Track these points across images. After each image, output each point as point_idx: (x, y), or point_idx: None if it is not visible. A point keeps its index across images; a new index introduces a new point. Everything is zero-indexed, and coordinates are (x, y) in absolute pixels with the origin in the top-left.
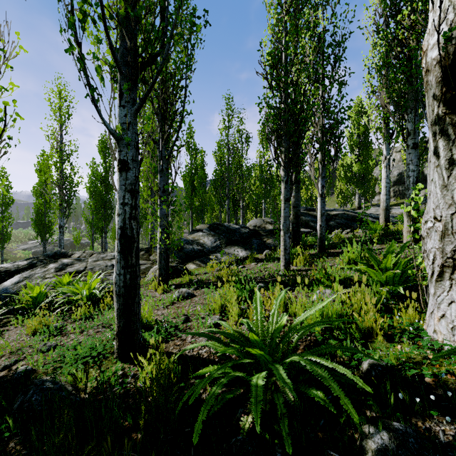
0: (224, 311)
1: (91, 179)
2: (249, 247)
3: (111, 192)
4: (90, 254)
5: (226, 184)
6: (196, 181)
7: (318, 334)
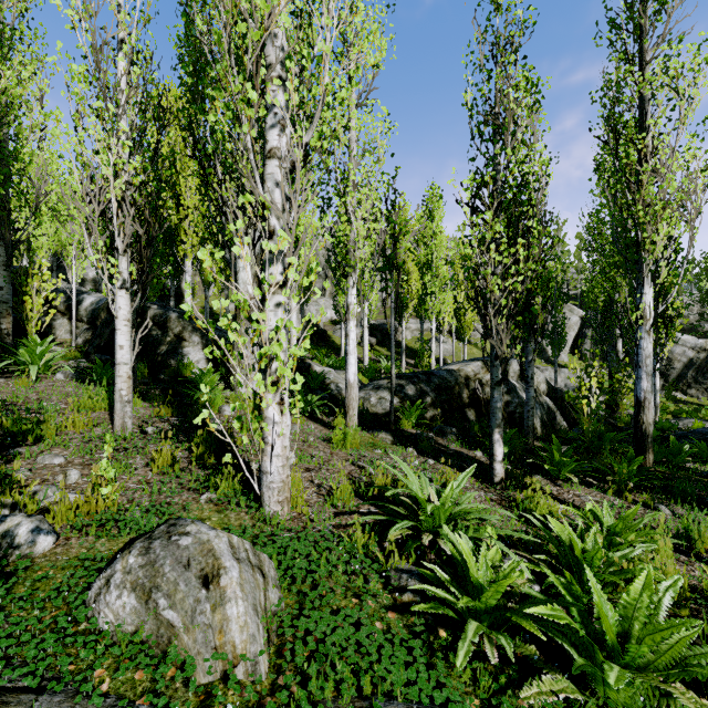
0: None
1: None
2: None
3: None
4: None
5: None
6: None
7: None
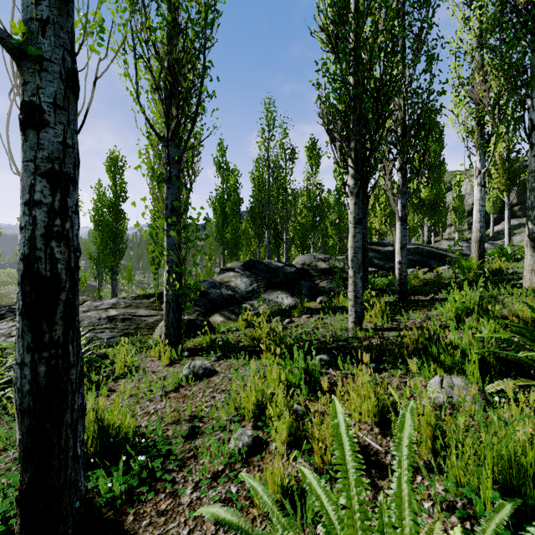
0: (261, 411)
1: (96, 205)
2: (297, 292)
3: (123, 222)
4: (82, 302)
5: (266, 212)
6: (228, 207)
7: (503, 529)
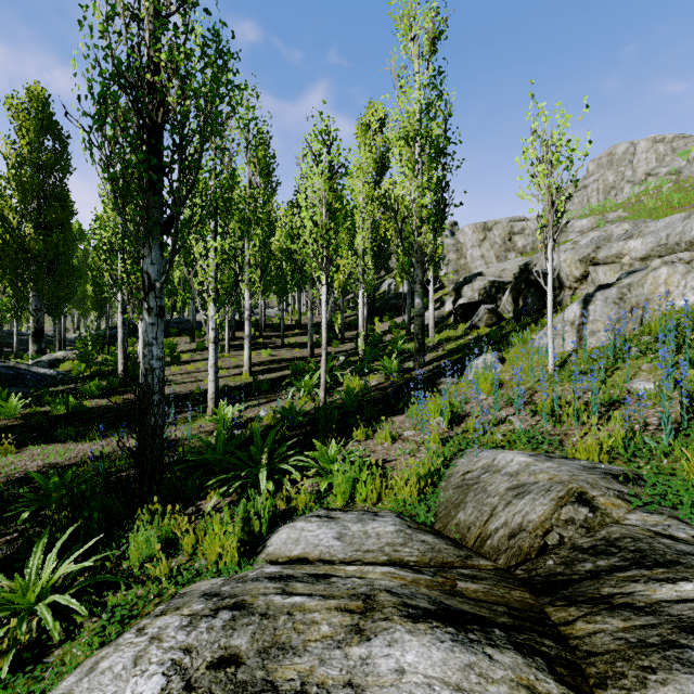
0: None
1: None
2: None
3: None
4: None
5: None
6: None
7: None
